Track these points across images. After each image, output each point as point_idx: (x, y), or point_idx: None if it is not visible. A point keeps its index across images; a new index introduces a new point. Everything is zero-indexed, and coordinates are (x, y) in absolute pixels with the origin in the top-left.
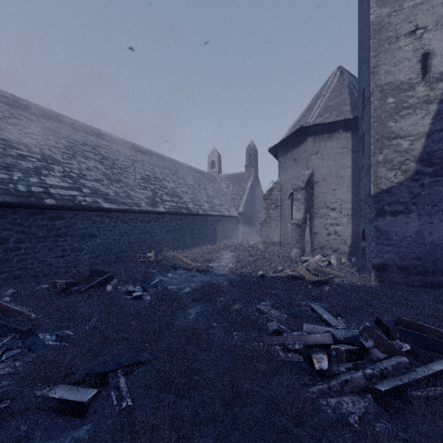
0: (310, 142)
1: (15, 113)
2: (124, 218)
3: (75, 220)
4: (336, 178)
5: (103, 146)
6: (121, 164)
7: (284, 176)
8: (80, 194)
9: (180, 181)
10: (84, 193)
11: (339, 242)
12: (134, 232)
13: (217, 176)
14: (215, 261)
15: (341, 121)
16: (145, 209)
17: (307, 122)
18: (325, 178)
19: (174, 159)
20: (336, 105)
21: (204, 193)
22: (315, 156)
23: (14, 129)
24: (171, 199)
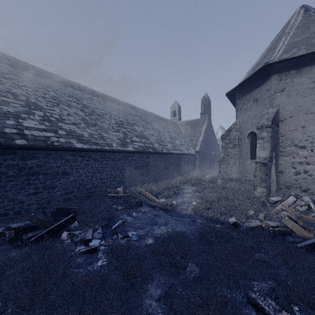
0: (274, 80)
1: (14, 71)
2: (96, 157)
3: (47, 159)
4: (306, 115)
5: (86, 98)
6: (99, 112)
7: (243, 116)
8: (55, 136)
9: (148, 125)
10: (59, 134)
11: (310, 182)
12: (106, 169)
13: (178, 122)
14: (178, 196)
15: (313, 54)
16: (115, 148)
17: (272, 60)
18: (293, 116)
19: (144, 109)
20: (304, 40)
21: (167, 135)
22: (280, 94)
23: (8, 81)
24: (139, 140)
